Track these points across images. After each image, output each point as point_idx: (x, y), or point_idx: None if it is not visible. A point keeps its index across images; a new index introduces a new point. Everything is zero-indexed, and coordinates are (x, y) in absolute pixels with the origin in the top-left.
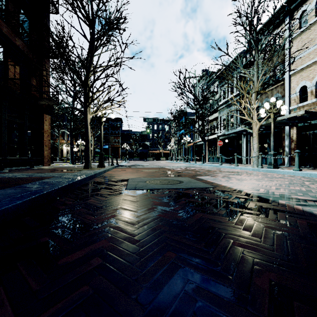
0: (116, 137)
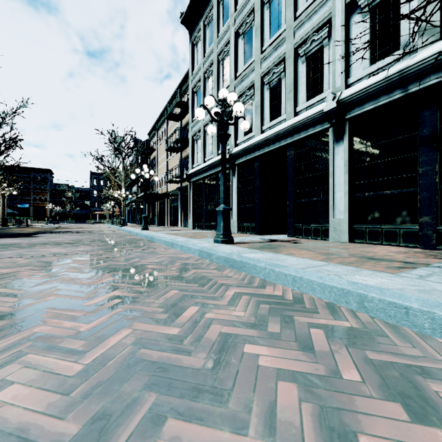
0: (41, 193)
